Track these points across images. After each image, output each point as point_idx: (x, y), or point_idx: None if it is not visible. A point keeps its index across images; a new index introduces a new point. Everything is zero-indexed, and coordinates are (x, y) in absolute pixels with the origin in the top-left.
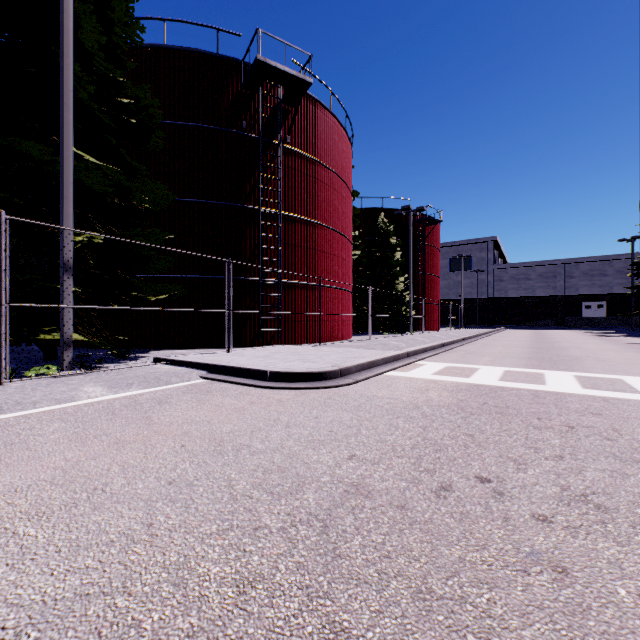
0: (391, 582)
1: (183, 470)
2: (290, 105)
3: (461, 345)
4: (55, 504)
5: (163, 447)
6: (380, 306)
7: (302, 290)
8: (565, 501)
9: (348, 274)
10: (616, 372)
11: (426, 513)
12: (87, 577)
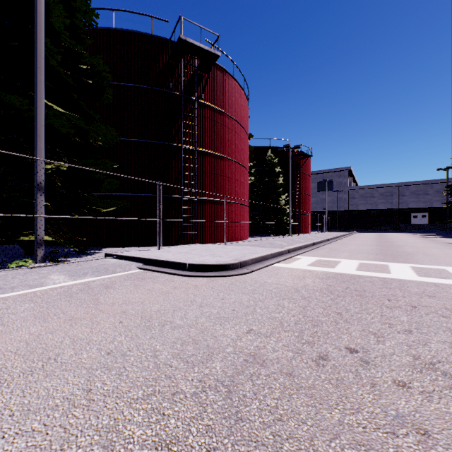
0: (284, 444)
1: (119, 342)
2: (204, 72)
3: (326, 244)
4: (15, 372)
5: (105, 323)
6: (268, 216)
7: (212, 204)
8: (418, 369)
9: (245, 193)
10: (440, 264)
11: (309, 379)
12: (32, 440)
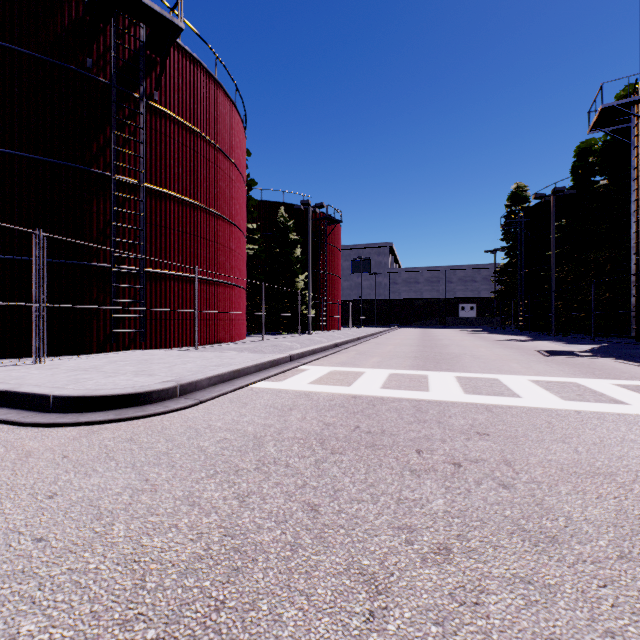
0: None
1: None
2: (158, 54)
3: (355, 345)
4: None
5: None
6: (279, 305)
7: (176, 282)
8: None
9: (239, 267)
10: (491, 370)
11: None
12: None
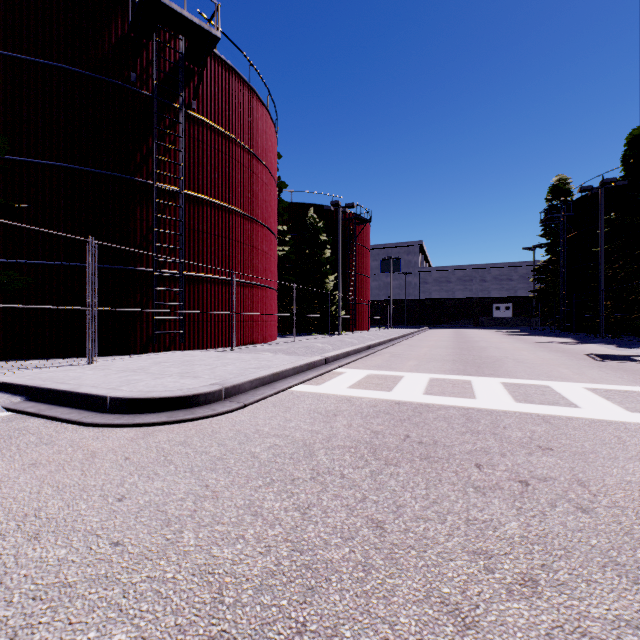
0: None
1: None
2: (196, 64)
3: (388, 346)
4: None
5: None
6: (309, 305)
7: (212, 285)
8: None
9: (271, 269)
10: (540, 376)
11: None
12: None
